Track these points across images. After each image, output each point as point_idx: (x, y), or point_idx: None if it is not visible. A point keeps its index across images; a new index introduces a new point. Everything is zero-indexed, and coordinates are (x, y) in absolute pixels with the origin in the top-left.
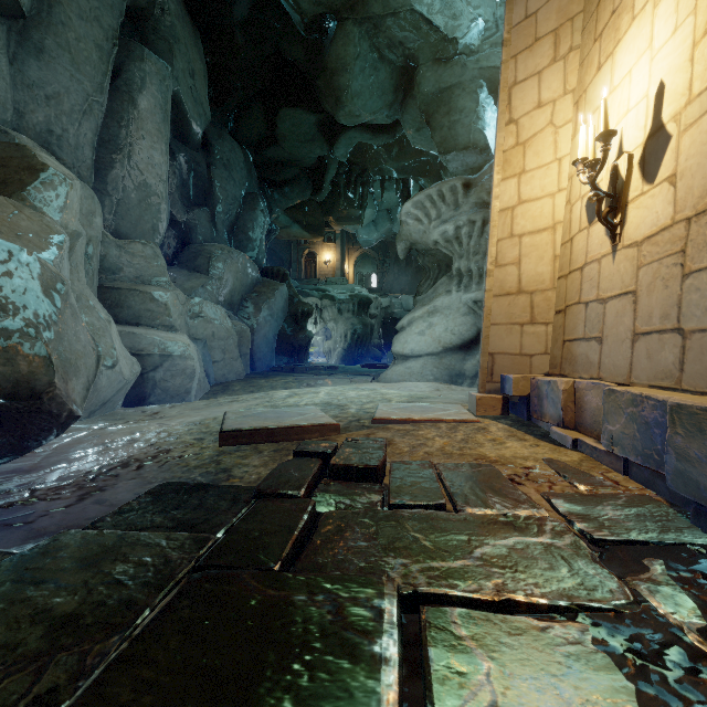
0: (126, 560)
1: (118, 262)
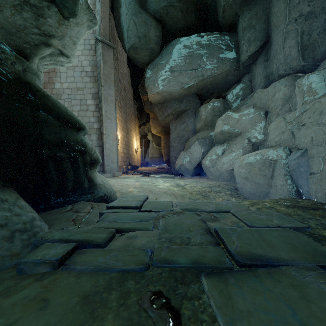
0: (159, 173)
1: (296, 105)
